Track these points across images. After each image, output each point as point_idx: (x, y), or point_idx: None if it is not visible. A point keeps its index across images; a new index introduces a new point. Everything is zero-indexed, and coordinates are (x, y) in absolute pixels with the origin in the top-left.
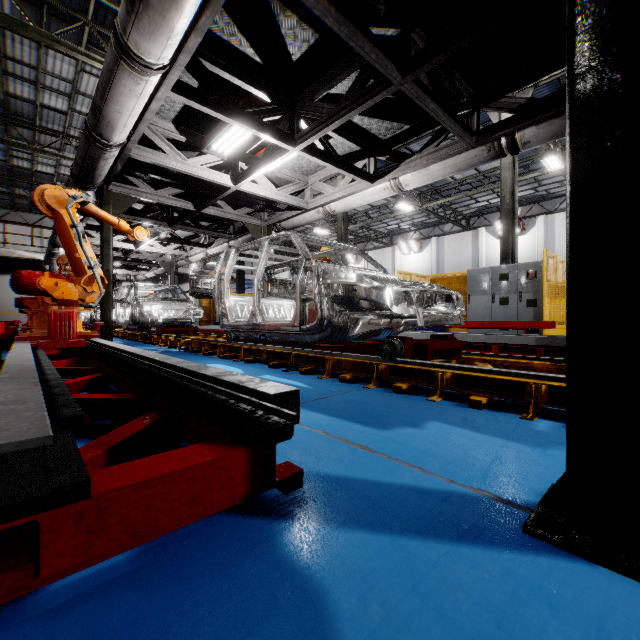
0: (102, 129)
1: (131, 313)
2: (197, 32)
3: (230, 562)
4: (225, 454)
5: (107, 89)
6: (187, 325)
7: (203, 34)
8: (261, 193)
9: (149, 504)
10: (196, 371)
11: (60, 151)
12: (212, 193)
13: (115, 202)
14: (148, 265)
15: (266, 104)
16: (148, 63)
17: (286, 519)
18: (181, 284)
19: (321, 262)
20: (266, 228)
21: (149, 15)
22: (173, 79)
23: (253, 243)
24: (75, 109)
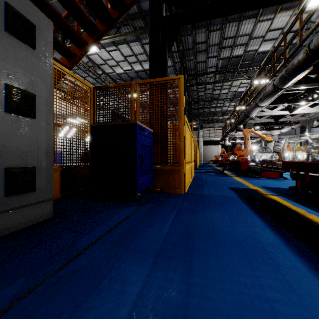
0: (249, 115)
1: (250, 157)
2: (274, 98)
3: (276, 179)
4: (276, 172)
5: (252, 110)
6: (271, 161)
7: (275, 98)
8: (302, 112)
9: (269, 174)
10: (273, 166)
11: (223, 103)
12: (281, 115)
13: (248, 125)
14: (253, 138)
15: (299, 93)
16: (262, 106)
17: (283, 179)
18: (267, 143)
19: (316, 143)
20: (309, 120)
21: (263, 102)
22: (268, 104)
23: (294, 137)
24: (230, 91)
